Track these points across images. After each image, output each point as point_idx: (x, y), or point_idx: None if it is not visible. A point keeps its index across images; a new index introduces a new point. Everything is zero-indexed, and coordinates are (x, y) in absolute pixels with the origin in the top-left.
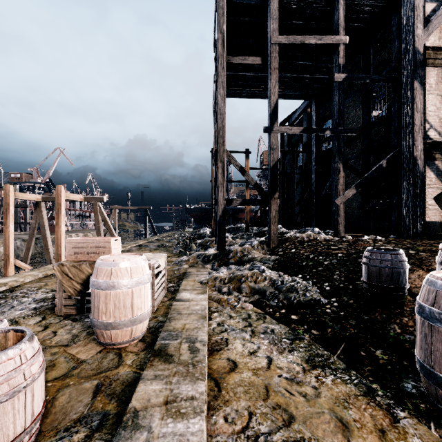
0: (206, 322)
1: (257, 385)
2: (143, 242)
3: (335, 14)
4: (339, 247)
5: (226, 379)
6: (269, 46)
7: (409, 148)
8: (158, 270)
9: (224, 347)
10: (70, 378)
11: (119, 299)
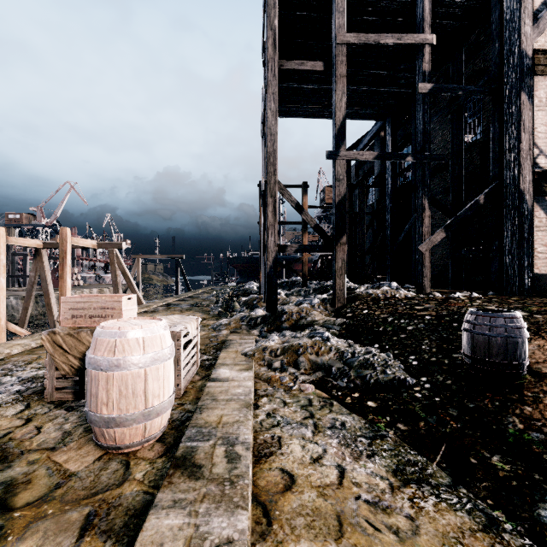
0: (251, 413)
1: (325, 514)
2: (173, 300)
3: (418, 6)
4: (426, 307)
5: (280, 504)
6: (334, 47)
7: (514, 179)
8: (187, 339)
9: (275, 450)
10: (49, 503)
11: (126, 383)
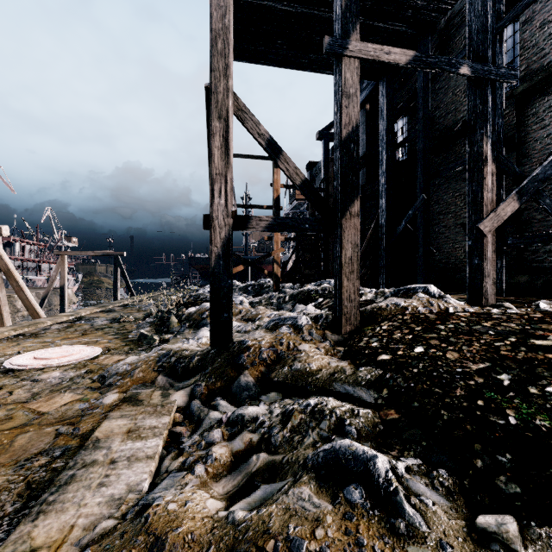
0: None
1: None
2: (93, 312)
3: None
4: None
5: None
6: None
7: None
8: None
9: None
10: None
11: None
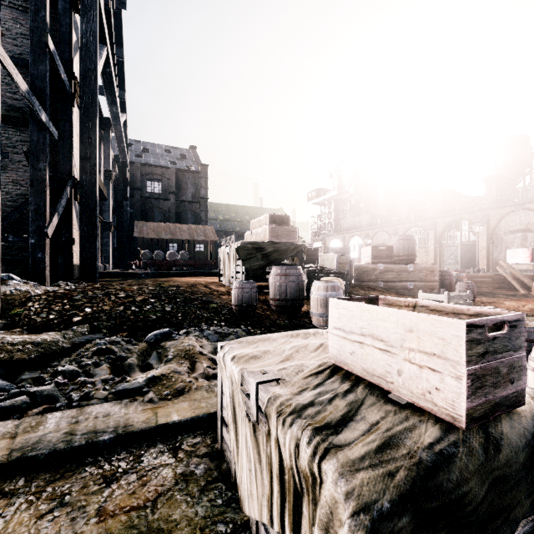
0: None
1: None
2: None
3: None
4: (126, 294)
5: None
6: None
7: (92, 184)
8: None
9: None
10: None
11: None
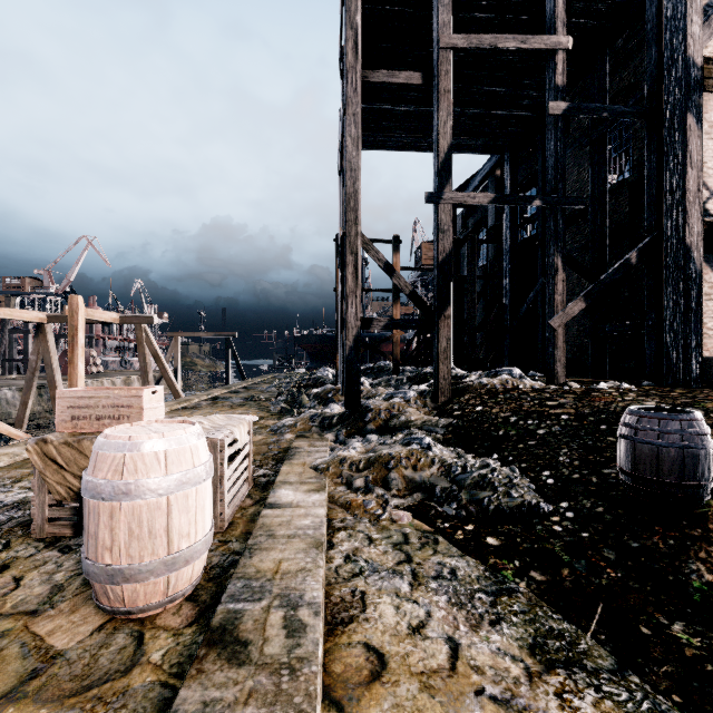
0: (323, 556)
1: None
2: (222, 393)
3: None
4: (561, 403)
5: (364, 703)
6: (436, 53)
7: (678, 230)
8: (234, 448)
9: (357, 613)
10: (17, 703)
11: (139, 519)
